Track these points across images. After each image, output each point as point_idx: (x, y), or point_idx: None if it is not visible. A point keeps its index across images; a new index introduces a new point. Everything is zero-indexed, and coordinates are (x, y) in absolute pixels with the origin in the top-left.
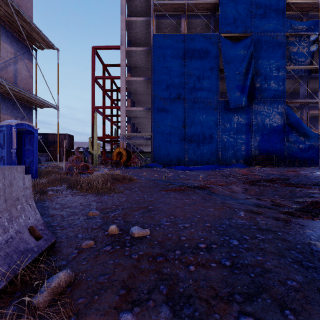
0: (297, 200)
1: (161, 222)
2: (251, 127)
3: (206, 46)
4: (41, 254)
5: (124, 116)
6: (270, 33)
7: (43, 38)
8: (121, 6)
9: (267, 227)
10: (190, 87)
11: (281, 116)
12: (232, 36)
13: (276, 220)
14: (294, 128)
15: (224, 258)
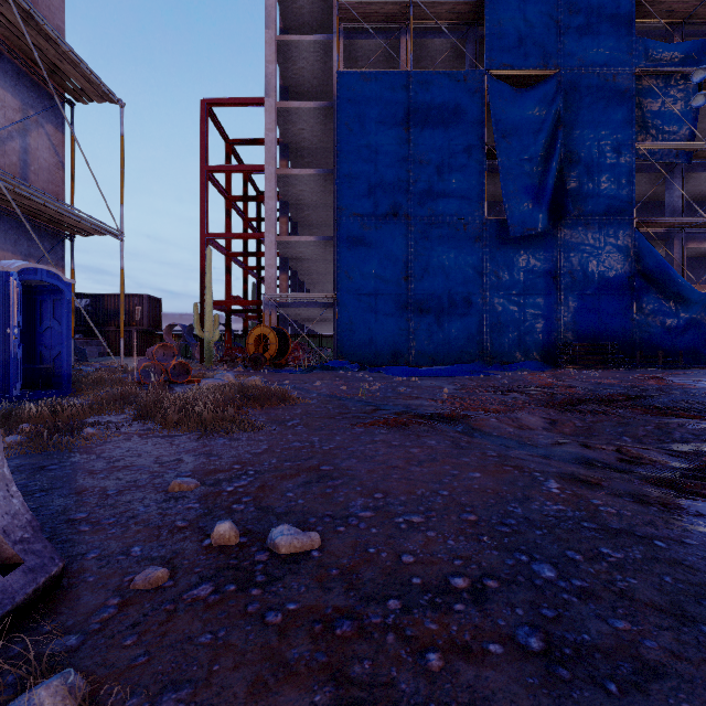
0: (678, 447)
1: (352, 509)
2: (557, 279)
3: (456, 99)
4: (12, 614)
5: (274, 255)
6: (599, 70)
7: (88, 76)
8: (267, 9)
9: (623, 524)
10: (420, 191)
11: (625, 255)
12: (514, 76)
13: (641, 505)
14: (653, 281)
15: (524, 626)
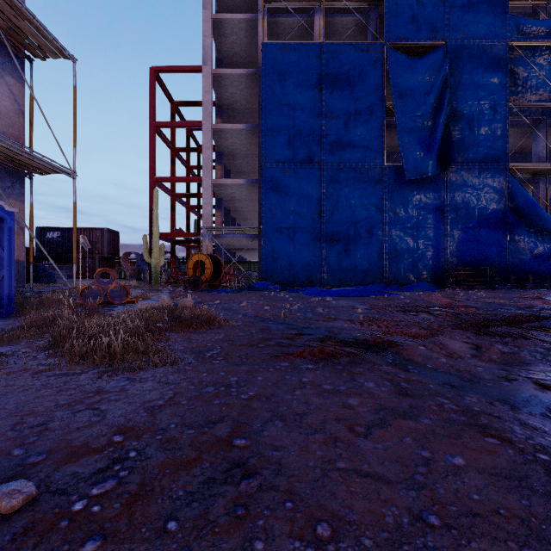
0: None
1: None
2: (444, 215)
3: (360, 66)
4: None
5: (210, 195)
6: (479, 41)
7: (42, 32)
8: None
9: None
10: (331, 142)
11: (500, 195)
12: (408, 47)
13: None
14: (523, 217)
15: None
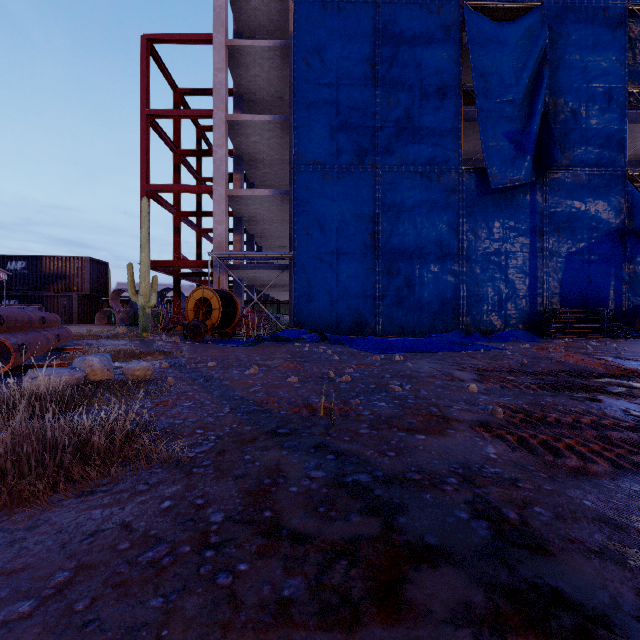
0: None
1: None
2: (541, 237)
3: (429, 32)
4: None
5: (223, 210)
6: (588, 2)
7: None
8: None
9: None
10: (388, 136)
11: (617, 211)
12: (493, 10)
13: None
14: None
15: None
